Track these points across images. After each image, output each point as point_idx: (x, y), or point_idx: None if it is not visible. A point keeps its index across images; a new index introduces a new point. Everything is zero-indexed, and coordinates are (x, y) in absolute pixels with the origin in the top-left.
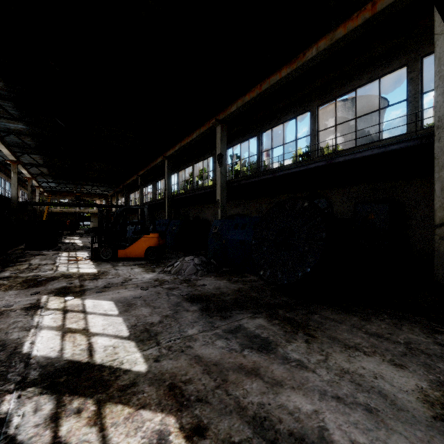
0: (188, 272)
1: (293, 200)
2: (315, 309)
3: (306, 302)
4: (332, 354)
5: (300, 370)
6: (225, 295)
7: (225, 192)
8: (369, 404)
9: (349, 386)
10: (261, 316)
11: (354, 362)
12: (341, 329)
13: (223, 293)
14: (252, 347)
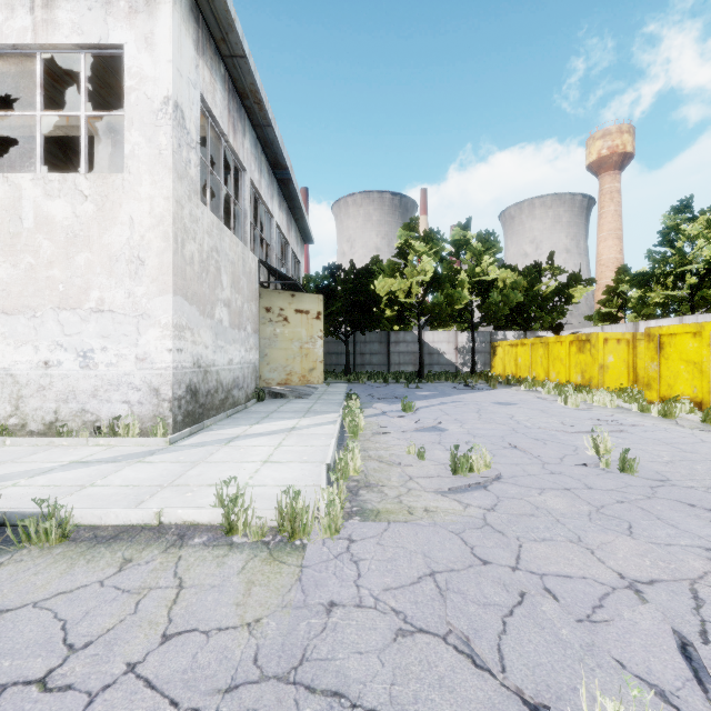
0: None
1: None
2: None
3: None
4: None
5: None
6: None
7: None
8: None
9: None
10: None
11: None
12: None
13: None
14: None
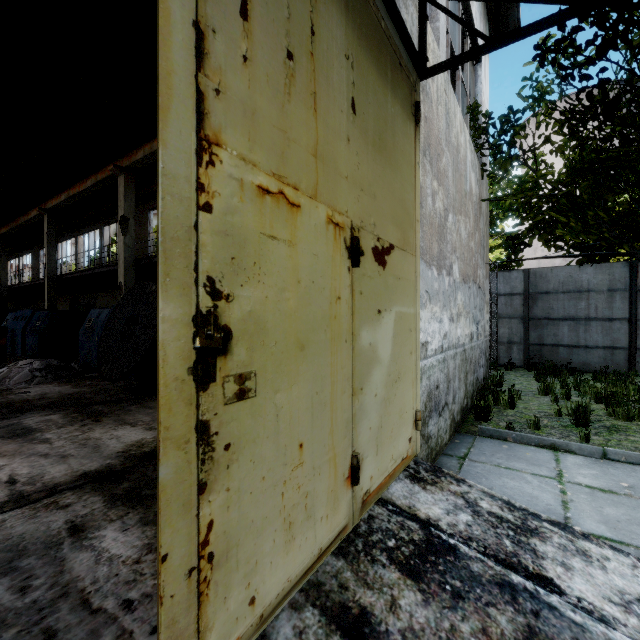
0: (16, 381)
1: (146, 283)
2: (145, 401)
3: (146, 397)
4: (95, 430)
5: (37, 444)
6: (44, 399)
7: (132, 272)
8: (72, 453)
9: (72, 446)
10: (63, 412)
11: (109, 432)
12: (143, 413)
13: (44, 397)
14: (4, 436)
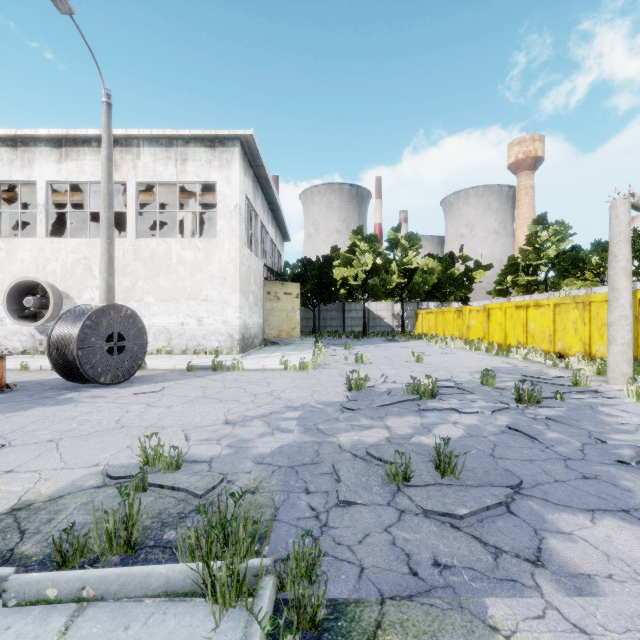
0: None
1: None
2: None
3: None
4: None
5: None
6: None
7: None
8: None
9: None
10: None
11: None
12: None
13: None
14: None
